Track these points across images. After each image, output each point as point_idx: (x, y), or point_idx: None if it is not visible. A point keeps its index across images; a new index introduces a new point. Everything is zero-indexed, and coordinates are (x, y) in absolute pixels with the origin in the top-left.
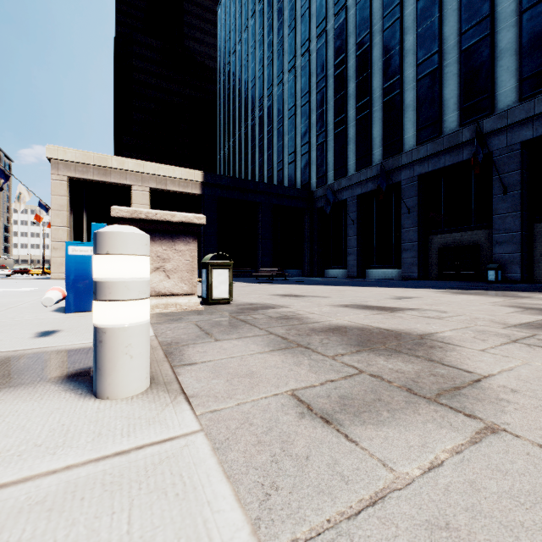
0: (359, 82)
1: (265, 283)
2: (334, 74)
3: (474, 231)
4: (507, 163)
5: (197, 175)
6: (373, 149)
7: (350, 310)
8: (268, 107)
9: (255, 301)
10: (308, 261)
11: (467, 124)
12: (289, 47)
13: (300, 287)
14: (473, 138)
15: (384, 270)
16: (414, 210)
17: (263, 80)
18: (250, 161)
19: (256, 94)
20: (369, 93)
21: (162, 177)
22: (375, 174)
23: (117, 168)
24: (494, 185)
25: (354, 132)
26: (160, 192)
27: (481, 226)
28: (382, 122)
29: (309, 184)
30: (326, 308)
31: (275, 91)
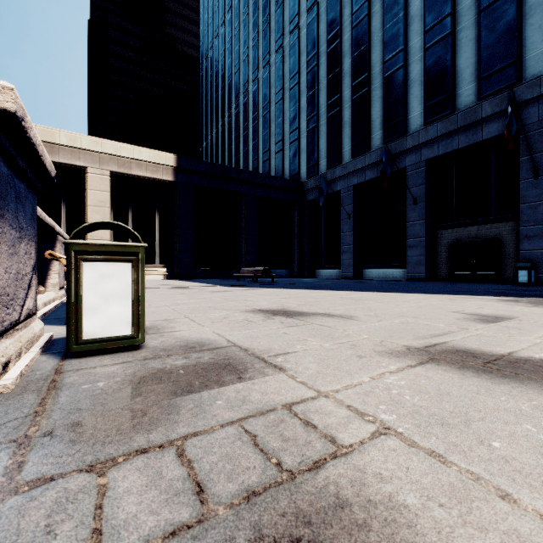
0: (356, 57)
1: (246, 286)
2: (327, 51)
3: (494, 224)
4: (539, 141)
5: (169, 159)
6: (372, 132)
7: (477, 388)
8: (254, 92)
9: (206, 336)
10: (298, 260)
11: (488, 96)
12: (276, 24)
13: (293, 293)
14: (496, 113)
15: (385, 270)
16: (421, 200)
17: (248, 63)
18: (234, 152)
19: (240, 79)
20: (368, 69)
21: (125, 159)
22: (375, 161)
23: (67, 146)
24: (523, 168)
25: (350, 114)
26: (124, 177)
27: (503, 218)
28: (382, 101)
29: (298, 174)
30: (393, 375)
31: (261, 74)
